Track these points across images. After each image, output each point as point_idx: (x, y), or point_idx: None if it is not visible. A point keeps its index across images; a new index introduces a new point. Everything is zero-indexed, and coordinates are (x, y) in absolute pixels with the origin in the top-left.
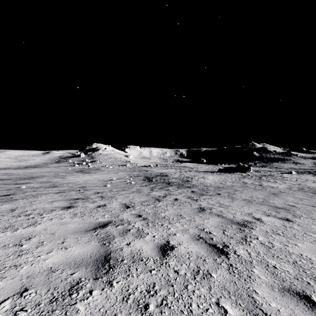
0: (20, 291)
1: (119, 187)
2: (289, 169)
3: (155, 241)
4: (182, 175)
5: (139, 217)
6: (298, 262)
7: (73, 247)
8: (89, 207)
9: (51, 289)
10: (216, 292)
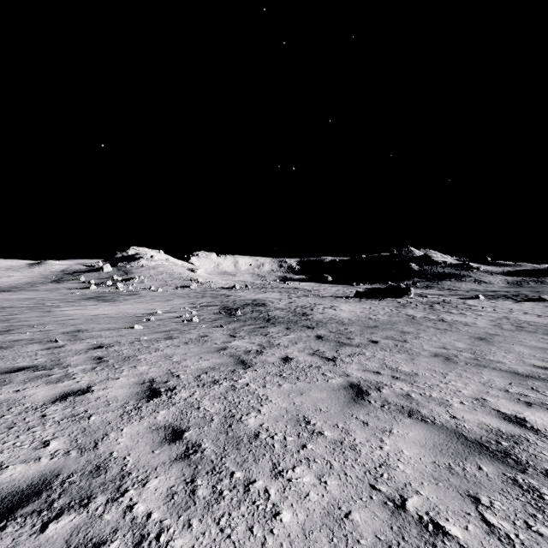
0: None
1: (160, 330)
2: (470, 292)
3: None
4: (294, 302)
5: (173, 445)
6: None
7: None
8: (26, 403)
9: None
10: None
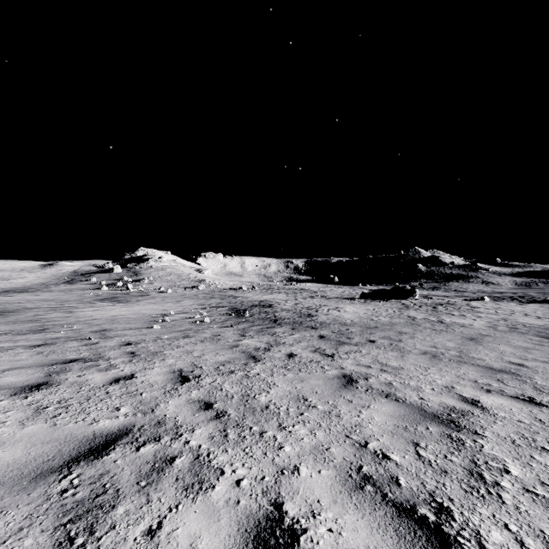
0: None
1: (177, 330)
2: (477, 293)
3: (241, 504)
4: (300, 304)
5: (207, 411)
6: None
7: None
8: (90, 384)
9: None
10: None
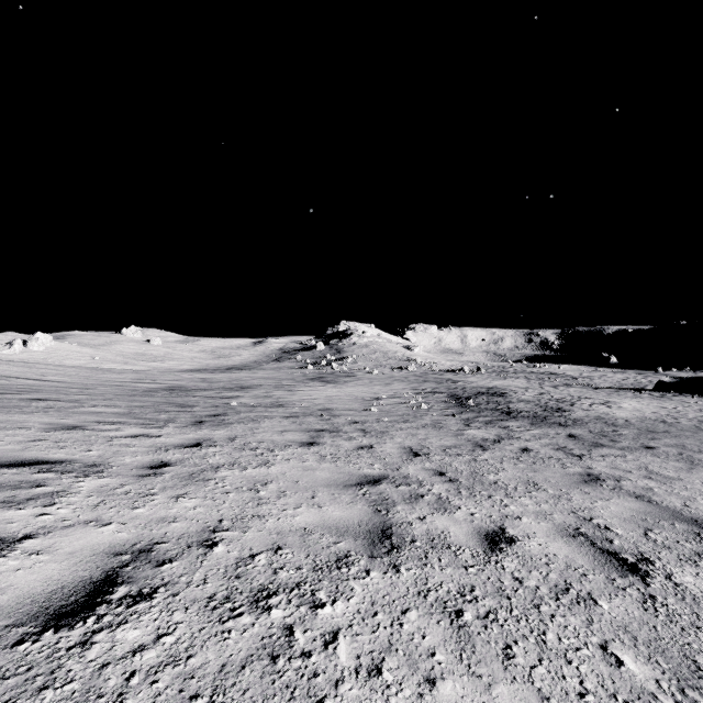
0: (274, 547)
1: (395, 414)
2: None
3: (475, 522)
4: (546, 394)
5: (441, 477)
6: None
7: (330, 506)
8: (344, 447)
9: (311, 555)
10: (603, 630)
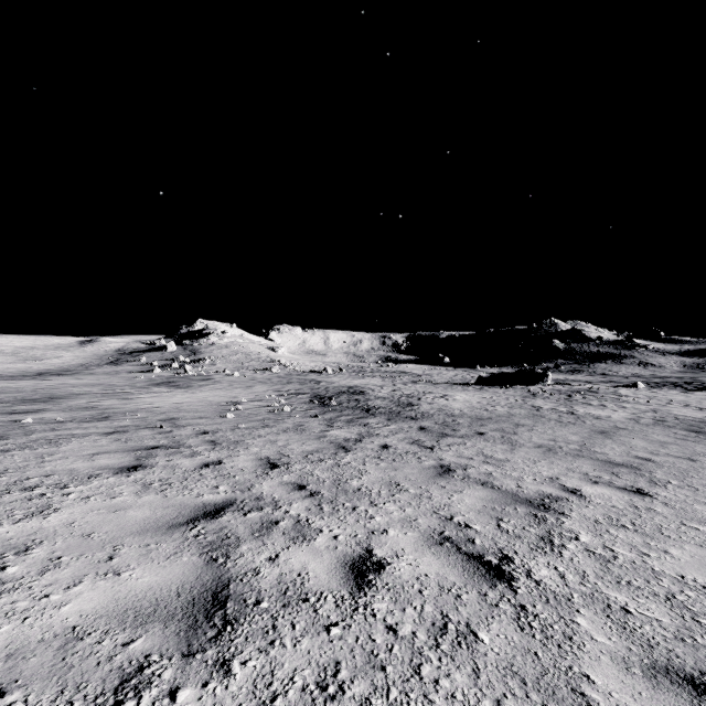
0: None
1: (254, 419)
2: (630, 378)
3: (339, 549)
4: (398, 390)
5: (301, 491)
6: (678, 596)
7: (137, 569)
8: (182, 467)
9: (67, 690)
10: (492, 681)
